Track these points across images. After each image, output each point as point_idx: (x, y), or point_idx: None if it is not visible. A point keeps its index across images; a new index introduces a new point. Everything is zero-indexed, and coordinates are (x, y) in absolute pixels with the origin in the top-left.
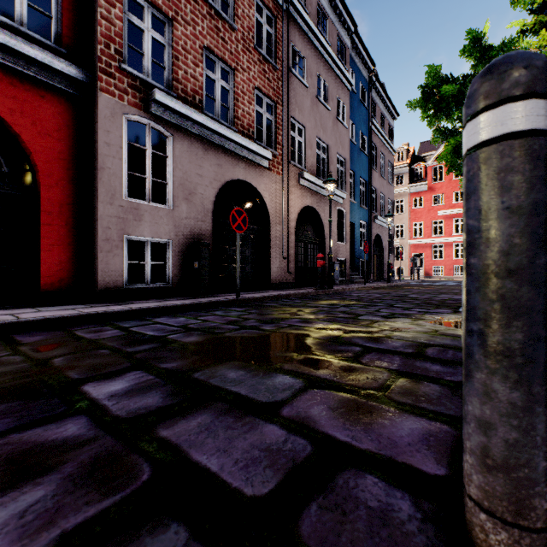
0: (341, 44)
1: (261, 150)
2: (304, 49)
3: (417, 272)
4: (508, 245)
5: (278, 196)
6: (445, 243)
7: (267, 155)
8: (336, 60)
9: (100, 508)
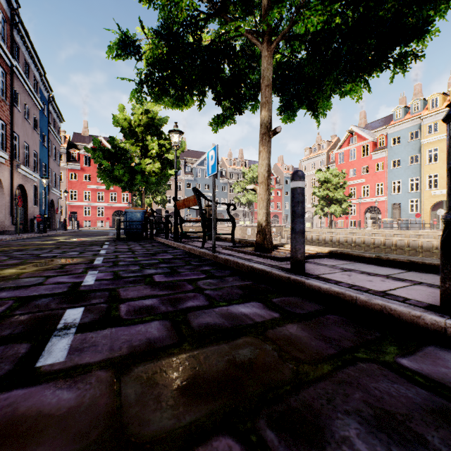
0: (35, 80)
1: (5, 155)
2: (19, 89)
3: (77, 224)
4: (118, 224)
5: (8, 179)
6: (92, 206)
7: (7, 158)
8: (35, 94)
9: (94, 241)
